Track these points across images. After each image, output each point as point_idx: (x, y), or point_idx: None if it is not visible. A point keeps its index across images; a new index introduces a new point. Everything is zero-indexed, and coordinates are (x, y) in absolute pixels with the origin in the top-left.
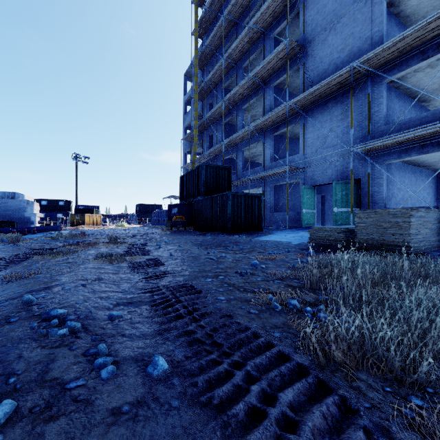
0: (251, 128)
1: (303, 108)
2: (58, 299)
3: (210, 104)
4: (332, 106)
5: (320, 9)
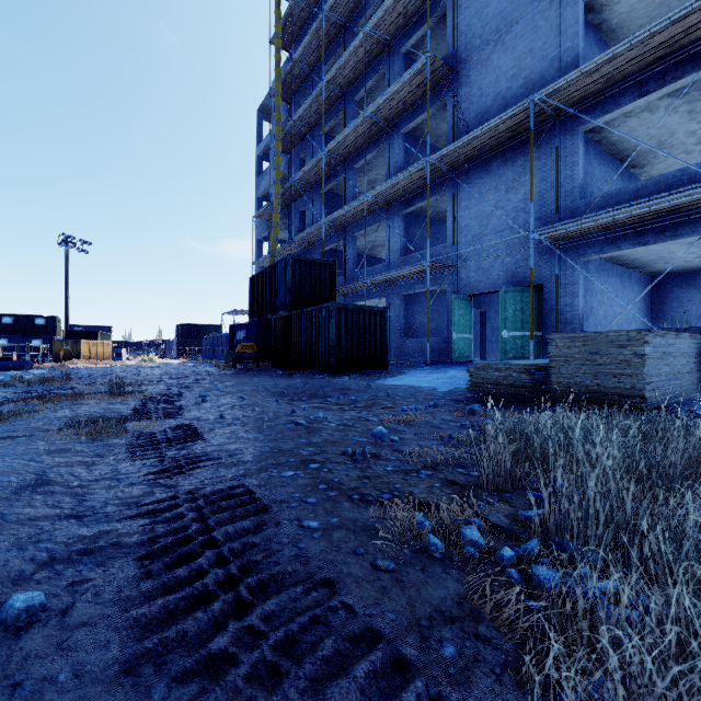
0: (370, 200)
1: (453, 170)
2: None
3: (300, 159)
4: (499, 166)
5: (479, 9)
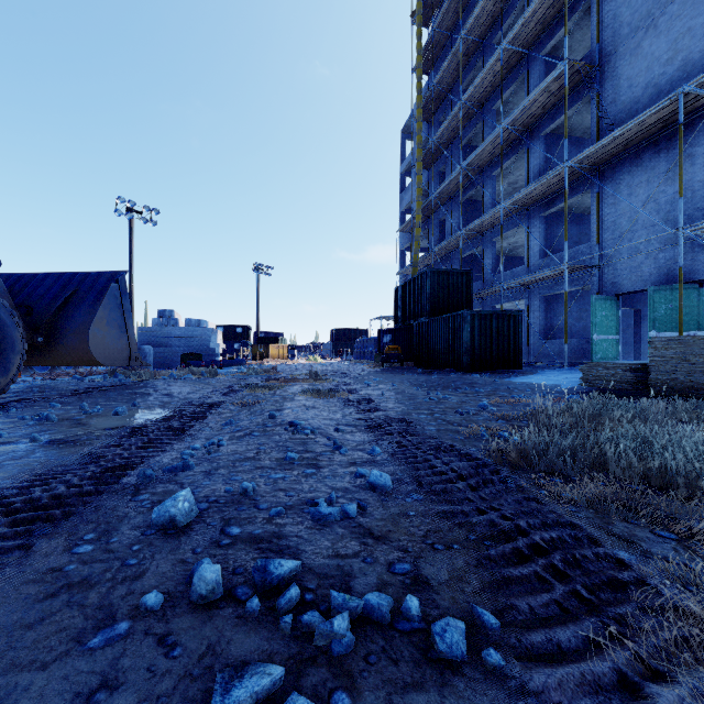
0: (506, 208)
1: (596, 167)
2: (293, 416)
3: (440, 172)
4: (650, 158)
5: None
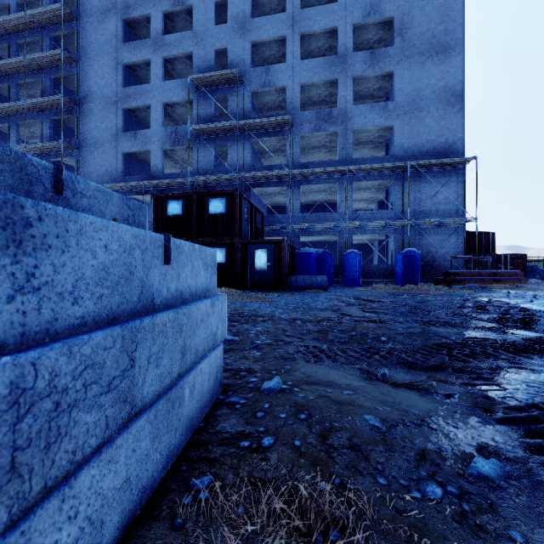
0: None
1: None
2: None
3: None
4: None
5: (89, 129)
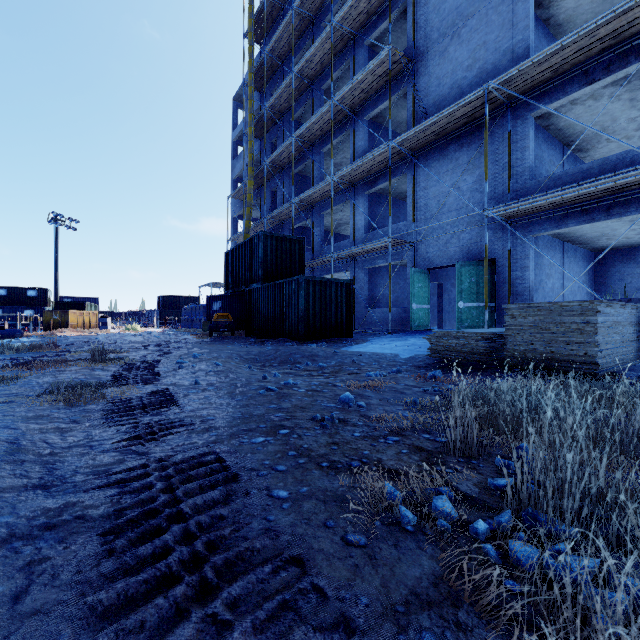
0: (336, 181)
1: (412, 153)
2: None
3: (272, 143)
4: (455, 150)
5: (437, 5)
